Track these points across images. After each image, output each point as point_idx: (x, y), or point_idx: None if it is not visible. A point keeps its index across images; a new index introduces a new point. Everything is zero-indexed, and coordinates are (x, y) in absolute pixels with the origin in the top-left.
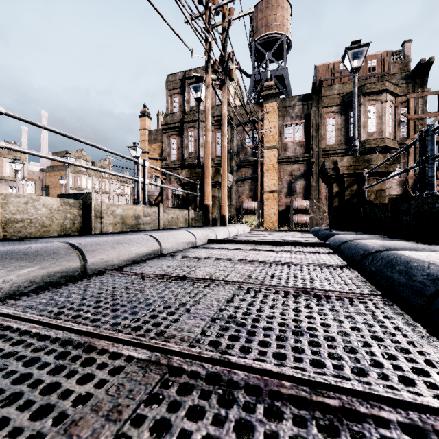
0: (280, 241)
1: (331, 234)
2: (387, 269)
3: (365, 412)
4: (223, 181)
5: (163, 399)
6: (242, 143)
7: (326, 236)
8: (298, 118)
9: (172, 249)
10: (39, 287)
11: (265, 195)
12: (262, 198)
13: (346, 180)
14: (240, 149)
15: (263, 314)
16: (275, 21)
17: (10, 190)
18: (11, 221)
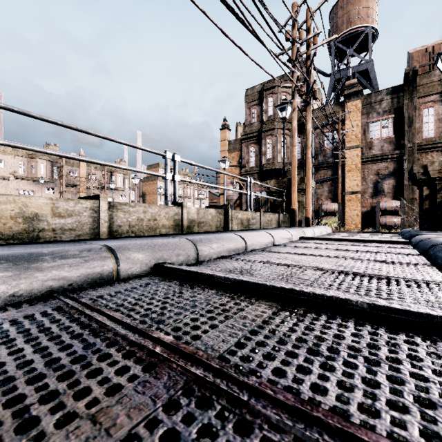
0: (364, 239)
1: (416, 235)
2: (438, 252)
3: (393, 278)
4: (307, 188)
5: (326, 274)
6: (321, 145)
7: (411, 237)
8: (385, 113)
9: (279, 242)
10: (234, 254)
11: (347, 197)
12: (343, 199)
13: (437, 183)
14: (318, 151)
15: (355, 265)
16: (358, 15)
17: (121, 198)
18: (199, 223)
